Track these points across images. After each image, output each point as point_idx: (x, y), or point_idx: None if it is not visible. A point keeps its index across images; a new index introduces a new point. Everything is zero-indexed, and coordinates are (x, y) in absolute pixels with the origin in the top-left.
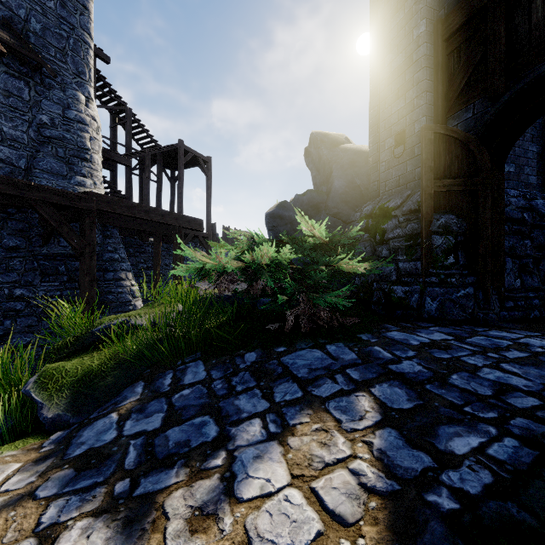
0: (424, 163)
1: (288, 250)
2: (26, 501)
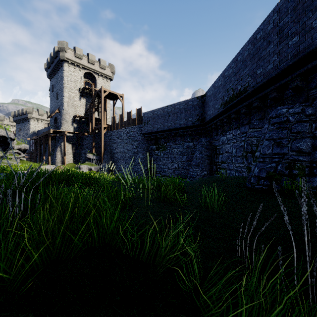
0: None
1: None
2: None
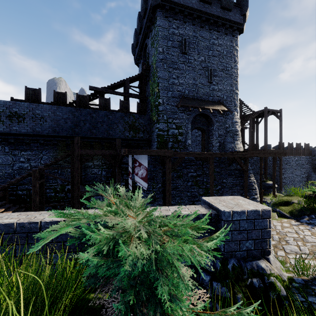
0: None
1: None
2: (303, 225)
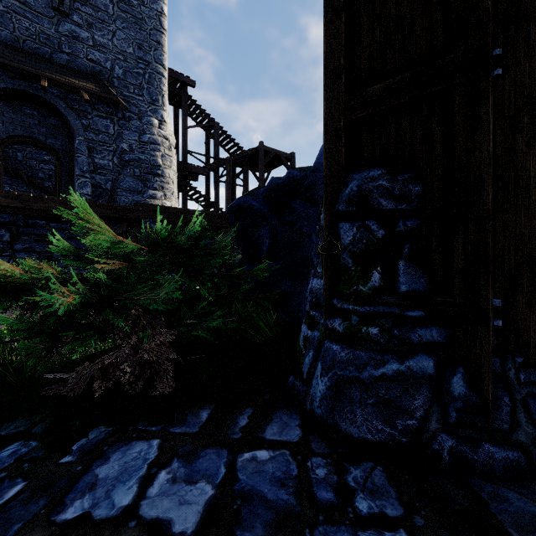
0: (325, 66)
1: (43, 265)
2: None
